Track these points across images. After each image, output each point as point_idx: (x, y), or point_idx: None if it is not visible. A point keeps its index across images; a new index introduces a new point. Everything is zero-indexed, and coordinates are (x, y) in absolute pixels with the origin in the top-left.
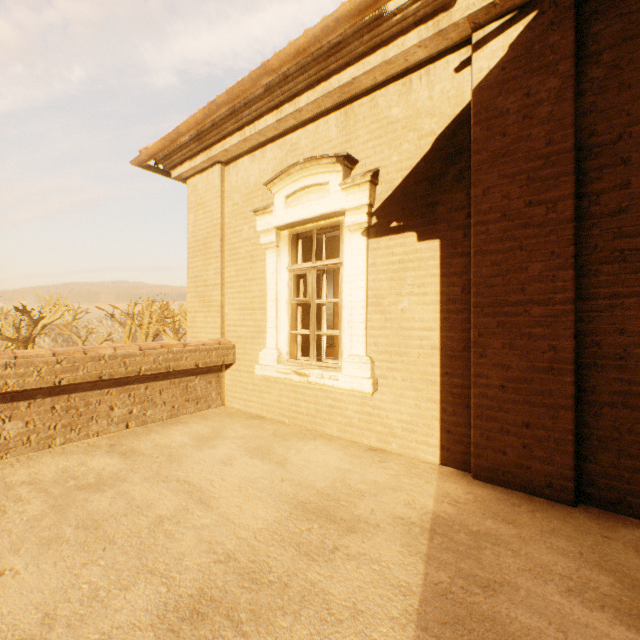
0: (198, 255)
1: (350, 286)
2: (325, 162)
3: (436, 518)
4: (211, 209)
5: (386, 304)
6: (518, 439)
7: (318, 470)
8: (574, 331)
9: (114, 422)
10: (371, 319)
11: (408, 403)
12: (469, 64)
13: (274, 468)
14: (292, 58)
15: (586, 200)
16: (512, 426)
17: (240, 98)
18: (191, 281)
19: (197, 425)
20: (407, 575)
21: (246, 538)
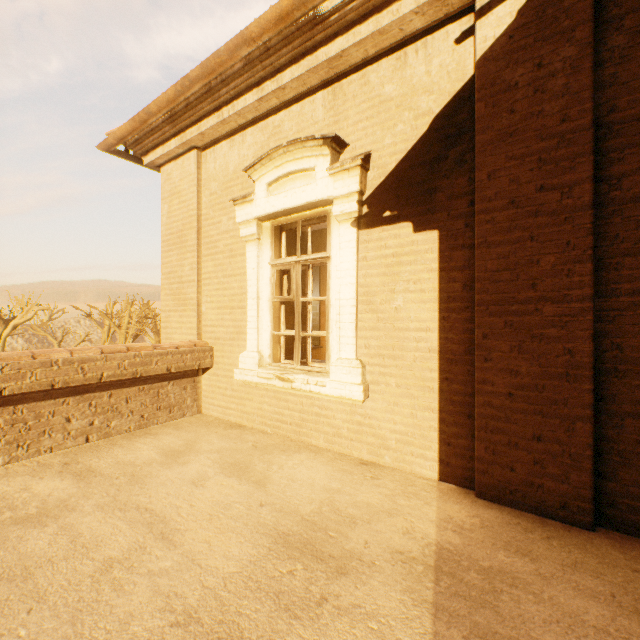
0: (172, 249)
1: (338, 282)
2: (311, 145)
3: (440, 551)
4: (186, 199)
5: (378, 302)
6: (528, 454)
7: (303, 491)
8: (593, 332)
9: (71, 436)
10: (362, 319)
11: (403, 412)
12: (471, 34)
13: (252, 489)
14: (274, 25)
15: (605, 184)
16: (521, 439)
17: (216, 72)
18: (165, 277)
19: (168, 437)
20: (412, 636)
21: (213, 587)
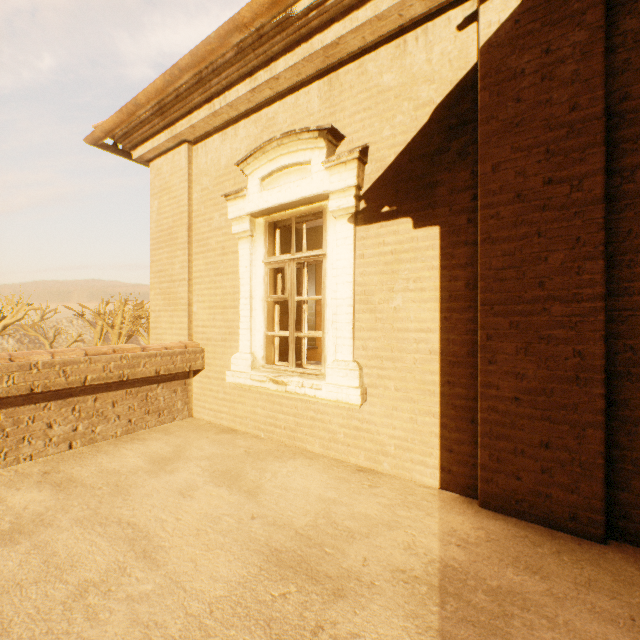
0: (163, 247)
1: (335, 281)
2: (306, 137)
3: (445, 569)
4: (177, 194)
5: (376, 301)
6: (535, 462)
7: (297, 501)
8: (604, 333)
9: (53, 442)
10: (359, 319)
11: (402, 416)
12: (475, 20)
13: (244, 500)
14: (266, 9)
15: (617, 177)
16: (528, 446)
17: (207, 61)
18: (155, 276)
19: (157, 442)
20: None
21: (198, 615)
